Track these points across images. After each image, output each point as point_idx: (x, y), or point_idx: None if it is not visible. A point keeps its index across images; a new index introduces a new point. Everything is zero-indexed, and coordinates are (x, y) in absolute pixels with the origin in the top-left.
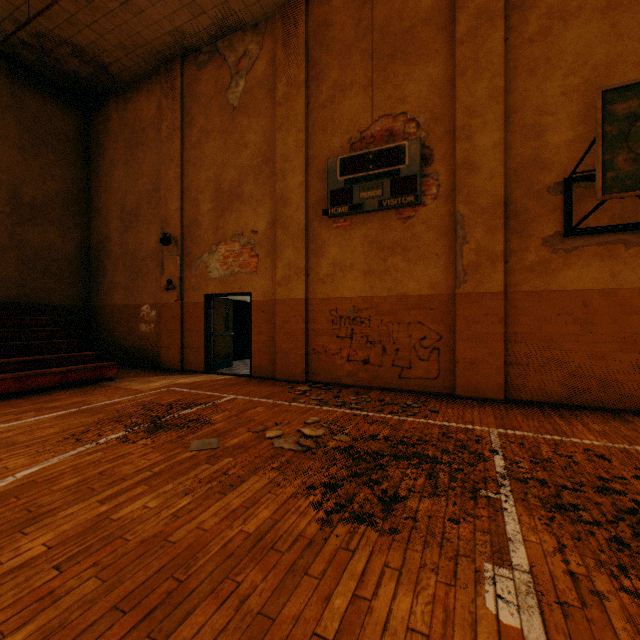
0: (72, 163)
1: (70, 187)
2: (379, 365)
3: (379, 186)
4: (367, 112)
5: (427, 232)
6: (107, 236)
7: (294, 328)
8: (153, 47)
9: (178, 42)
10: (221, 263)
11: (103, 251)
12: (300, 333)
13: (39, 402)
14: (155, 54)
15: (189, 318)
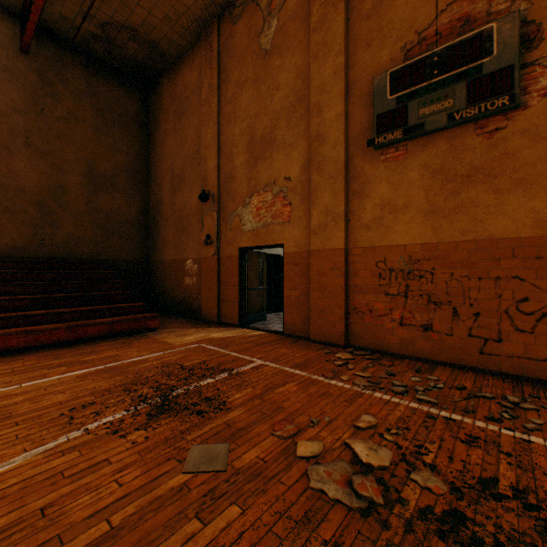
0: (135, 139)
1: (133, 159)
2: (447, 333)
3: (448, 95)
4: (428, 4)
5: (530, 146)
6: (161, 199)
7: (331, 283)
8: (192, 13)
9: (214, 0)
10: (254, 215)
11: (158, 213)
12: (338, 289)
13: (80, 353)
14: (195, 20)
15: (225, 272)
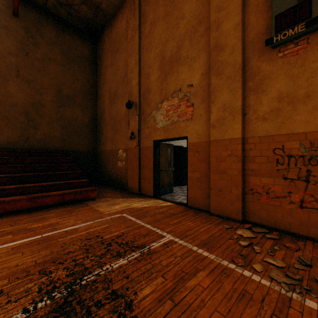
0: (87, 72)
1: (86, 85)
2: None
3: None
4: None
5: None
6: (103, 110)
7: (228, 167)
8: None
9: None
10: (164, 116)
11: (102, 119)
12: (235, 172)
13: (32, 220)
14: None
15: (143, 158)
